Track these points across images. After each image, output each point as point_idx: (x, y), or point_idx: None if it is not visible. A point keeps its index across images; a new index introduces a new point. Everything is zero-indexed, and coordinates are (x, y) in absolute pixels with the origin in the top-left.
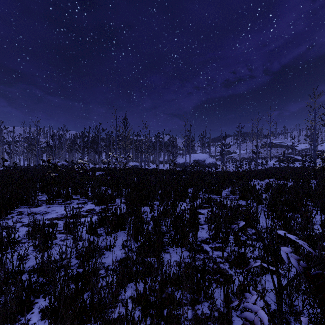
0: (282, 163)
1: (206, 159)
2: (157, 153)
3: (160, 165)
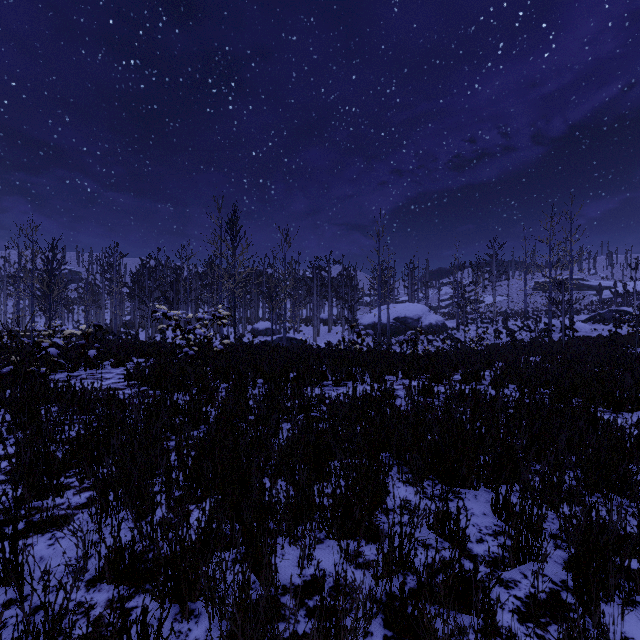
0: (604, 327)
1: (424, 316)
2: (315, 303)
3: (321, 328)
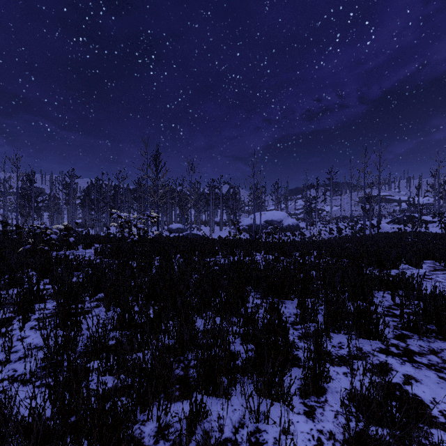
0: (399, 226)
1: (284, 219)
2: (211, 210)
3: (215, 228)
